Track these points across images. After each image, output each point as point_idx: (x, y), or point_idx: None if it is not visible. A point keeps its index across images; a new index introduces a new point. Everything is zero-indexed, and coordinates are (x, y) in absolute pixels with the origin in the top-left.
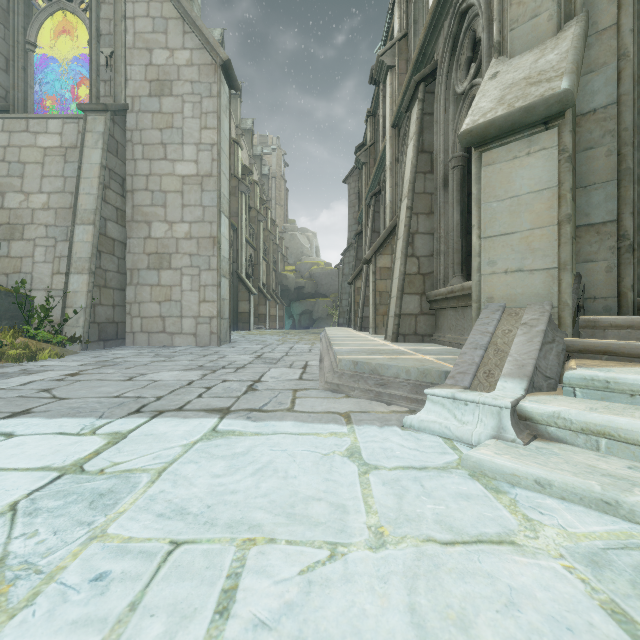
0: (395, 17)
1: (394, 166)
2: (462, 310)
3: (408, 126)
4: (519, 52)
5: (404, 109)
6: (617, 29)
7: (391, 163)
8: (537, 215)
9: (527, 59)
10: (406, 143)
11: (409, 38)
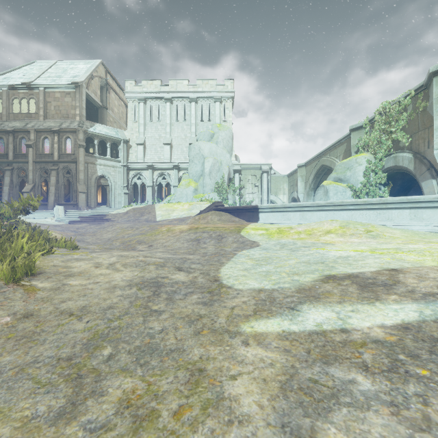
0: (32, 134)
1: (34, 171)
2: (68, 206)
3: (51, 173)
4: (81, 184)
5: (50, 169)
6: (87, 185)
7: (33, 170)
8: (84, 199)
9: (82, 186)
10: (51, 176)
11: (38, 143)
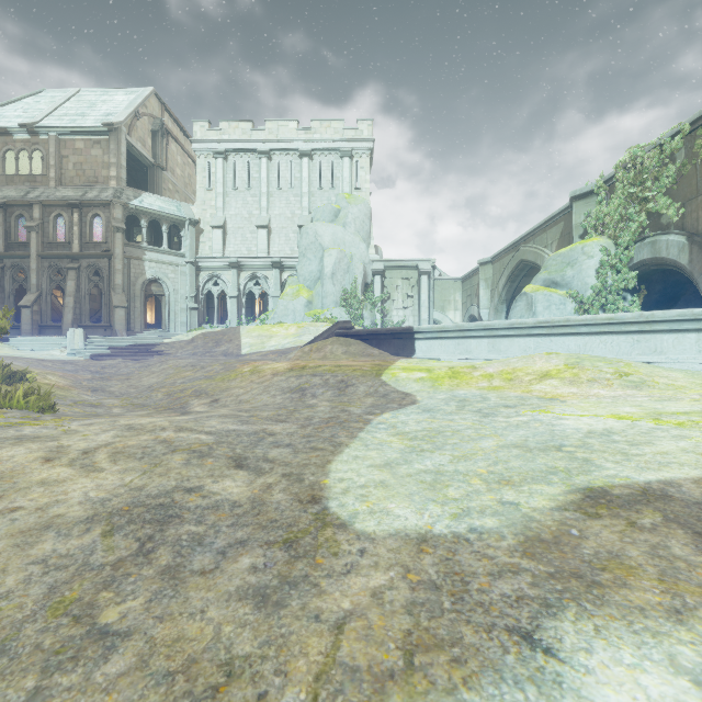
0: (36, 210)
1: (39, 271)
2: (97, 329)
3: (68, 274)
4: (117, 293)
5: (66, 268)
6: (128, 295)
7: (37, 269)
8: (123, 318)
9: (120, 296)
10: (67, 279)
11: (46, 225)
